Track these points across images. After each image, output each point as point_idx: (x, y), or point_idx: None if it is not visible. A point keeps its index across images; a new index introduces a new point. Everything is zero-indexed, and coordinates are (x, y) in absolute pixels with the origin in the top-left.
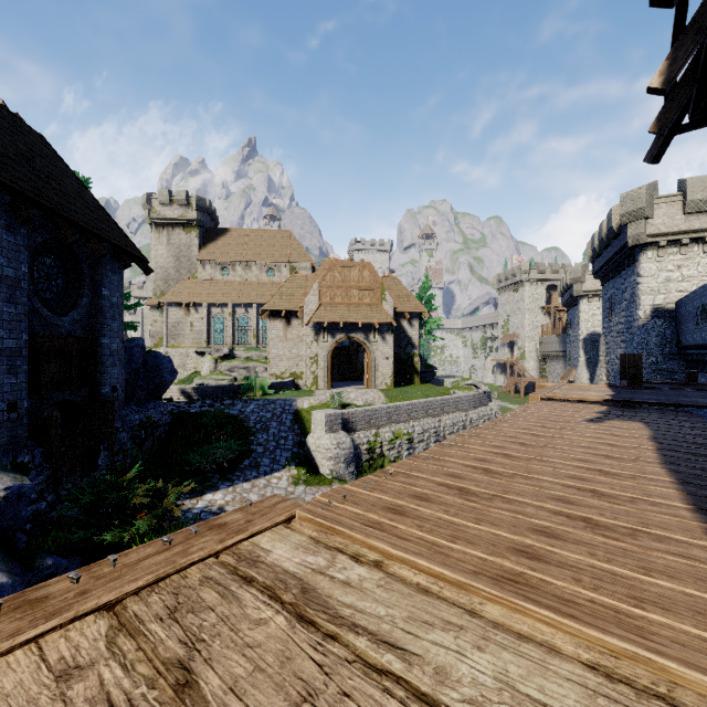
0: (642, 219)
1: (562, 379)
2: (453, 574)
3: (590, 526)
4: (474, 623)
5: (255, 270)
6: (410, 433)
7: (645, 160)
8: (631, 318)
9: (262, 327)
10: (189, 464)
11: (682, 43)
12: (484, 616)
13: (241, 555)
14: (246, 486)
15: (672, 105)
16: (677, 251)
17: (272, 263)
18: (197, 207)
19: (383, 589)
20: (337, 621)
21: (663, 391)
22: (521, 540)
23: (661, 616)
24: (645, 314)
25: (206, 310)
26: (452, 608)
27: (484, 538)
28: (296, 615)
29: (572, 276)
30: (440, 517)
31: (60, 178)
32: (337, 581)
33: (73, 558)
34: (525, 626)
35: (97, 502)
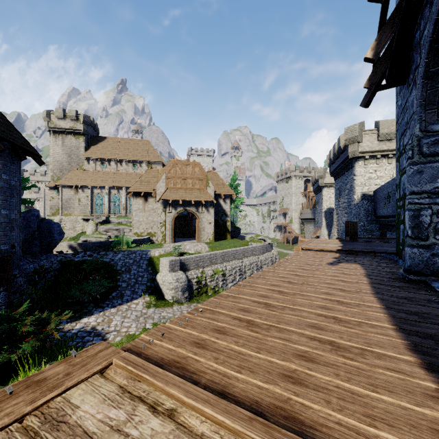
0: (356, 142)
1: (313, 235)
2: (232, 423)
3: (334, 348)
4: None
5: (124, 165)
6: (224, 270)
7: (361, 105)
8: (350, 200)
9: (129, 202)
10: (72, 297)
11: (384, 31)
12: None
13: (48, 415)
14: (113, 311)
15: (377, 71)
16: (374, 162)
17: (136, 161)
18: (83, 121)
19: None
20: None
21: (369, 243)
22: (288, 365)
23: (388, 434)
24: (358, 197)
25: (89, 191)
26: None
27: (262, 366)
28: None
29: (319, 174)
30: (231, 348)
31: None
32: None
33: None
34: None
35: None
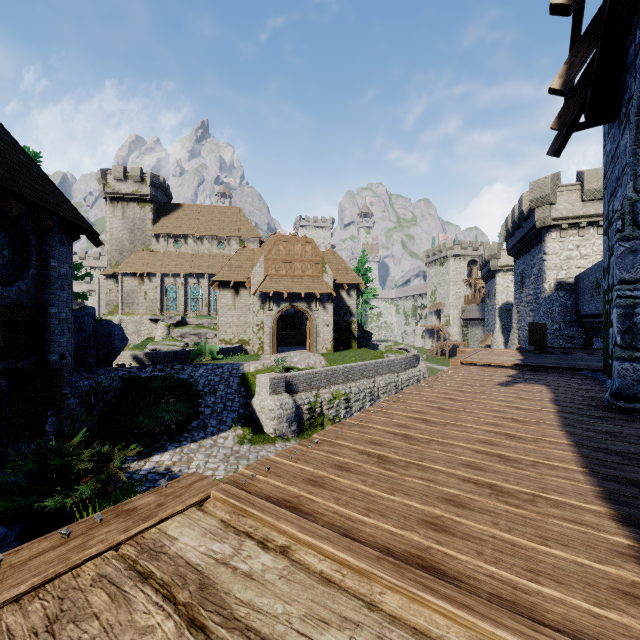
0: (547, 204)
1: (481, 343)
2: (356, 561)
3: (495, 493)
4: (371, 618)
5: (207, 243)
6: (347, 393)
7: (548, 153)
8: (538, 290)
9: (213, 296)
10: (138, 427)
11: (578, 50)
12: (382, 609)
13: (145, 545)
14: (194, 447)
15: (570, 105)
16: (576, 233)
17: (222, 237)
18: (151, 183)
19: (285, 580)
20: (230, 624)
21: (564, 355)
22: (431, 511)
23: (554, 591)
24: (550, 287)
25: (159, 280)
26: (351, 600)
27: (396, 510)
28: (188, 619)
29: (490, 253)
30: (357, 488)
31: (6, 151)
32: (239, 573)
33: (14, 525)
34: (422, 618)
35: (41, 468)
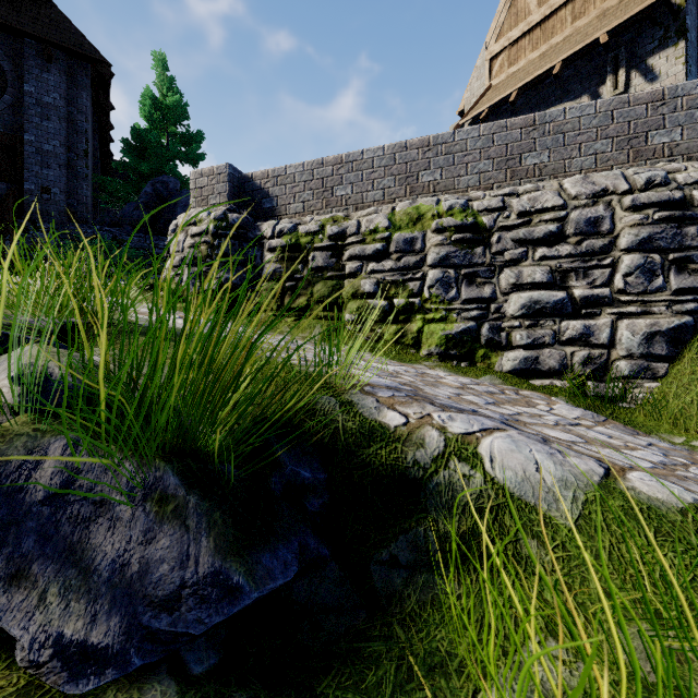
0: None
1: None
2: None
3: None
4: None
5: None
6: (475, 212)
7: None
8: None
9: None
10: None
11: None
12: None
13: None
14: None
15: None
16: None
17: None
18: None
19: None
20: None
21: None
22: None
23: None
24: None
25: None
26: None
27: None
28: None
29: None
30: None
31: None
32: None
33: None
34: None
35: None
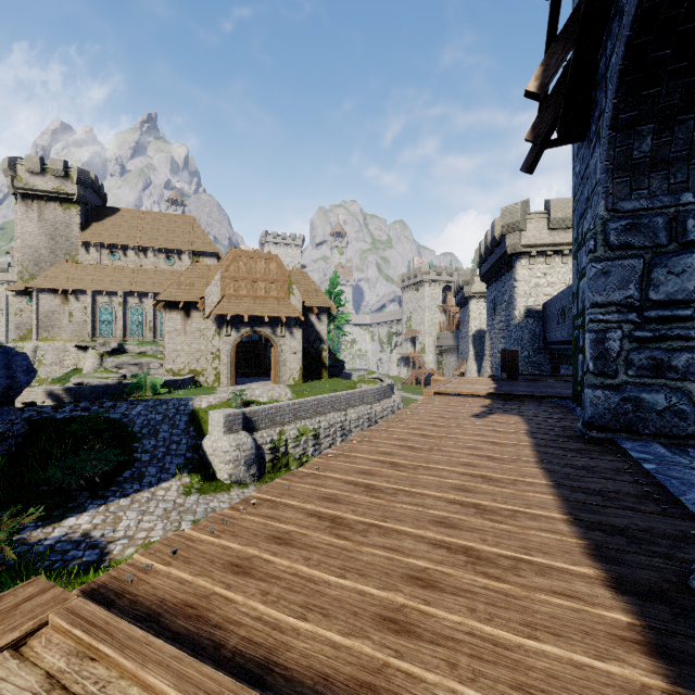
0: (518, 231)
1: (456, 371)
2: None
3: (471, 561)
4: None
5: (152, 256)
6: (316, 429)
7: (522, 170)
8: (509, 317)
9: (159, 319)
10: (48, 482)
11: (554, 51)
12: None
13: None
14: (124, 503)
15: (544, 116)
16: (544, 261)
17: (172, 250)
18: (78, 180)
19: None
20: None
21: (535, 383)
22: (392, 598)
23: None
24: (520, 314)
25: (89, 299)
26: None
27: (346, 603)
28: None
29: (464, 279)
30: (296, 572)
31: None
32: None
33: None
34: None
35: None
